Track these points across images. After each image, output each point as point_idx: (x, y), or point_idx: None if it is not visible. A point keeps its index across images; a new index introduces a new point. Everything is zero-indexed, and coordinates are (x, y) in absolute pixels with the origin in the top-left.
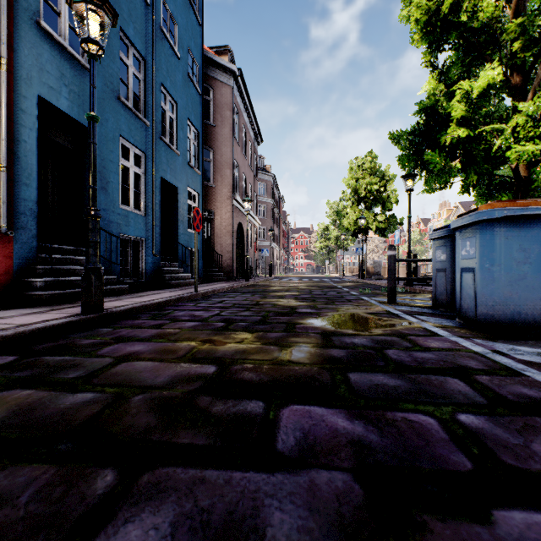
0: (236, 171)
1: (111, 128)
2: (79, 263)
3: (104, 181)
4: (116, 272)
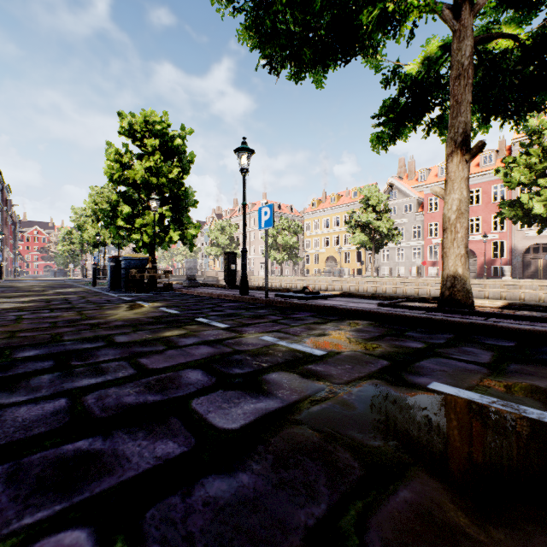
0: None
1: None
2: None
3: None
4: None
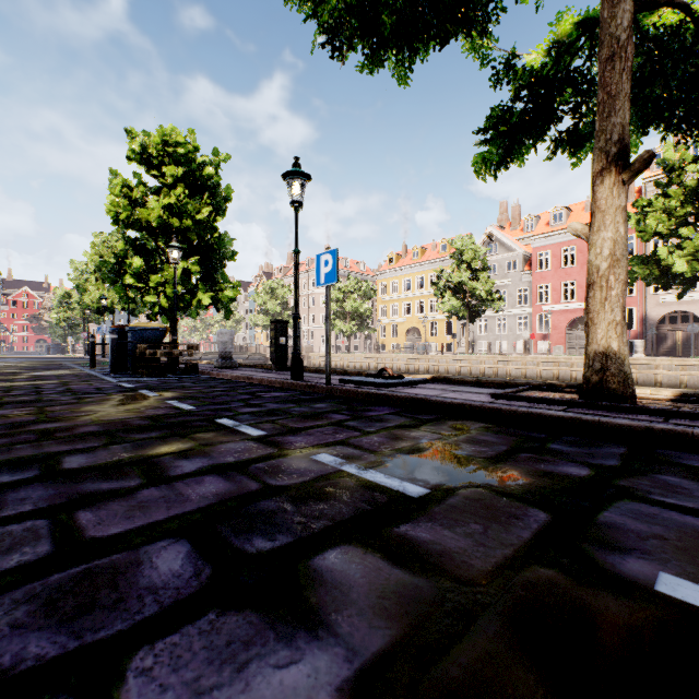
0: None
1: None
2: None
3: None
4: None
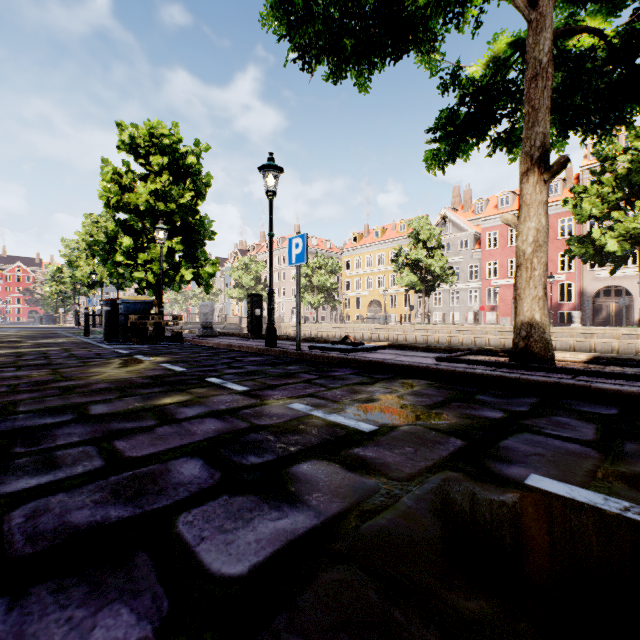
0: None
1: None
2: None
3: None
4: None
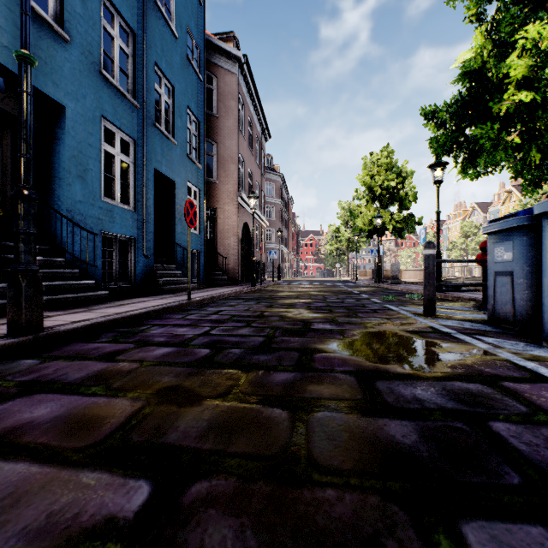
0: (241, 167)
1: (90, 106)
2: (45, 265)
3: (81, 168)
4: (96, 276)
